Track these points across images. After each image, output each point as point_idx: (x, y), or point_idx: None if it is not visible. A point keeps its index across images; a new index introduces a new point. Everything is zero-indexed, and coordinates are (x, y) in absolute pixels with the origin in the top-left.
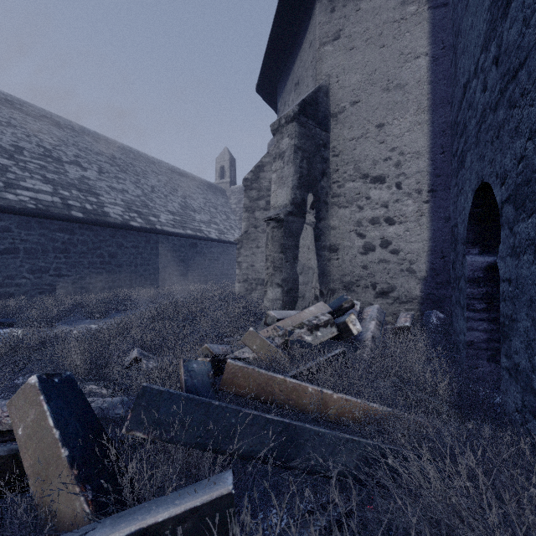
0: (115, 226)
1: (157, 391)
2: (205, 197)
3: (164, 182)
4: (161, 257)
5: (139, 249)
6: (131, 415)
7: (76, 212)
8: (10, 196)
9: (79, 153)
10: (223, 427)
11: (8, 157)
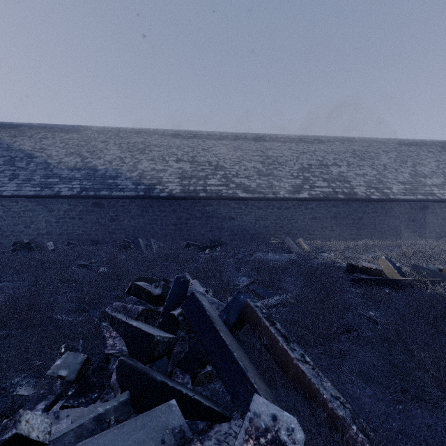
0: (361, 200)
1: (417, 265)
2: (437, 159)
3: (393, 158)
4: (393, 218)
5: (377, 214)
6: (410, 269)
7: (340, 195)
8: (313, 192)
9: (335, 156)
10: (441, 277)
11: (307, 172)
